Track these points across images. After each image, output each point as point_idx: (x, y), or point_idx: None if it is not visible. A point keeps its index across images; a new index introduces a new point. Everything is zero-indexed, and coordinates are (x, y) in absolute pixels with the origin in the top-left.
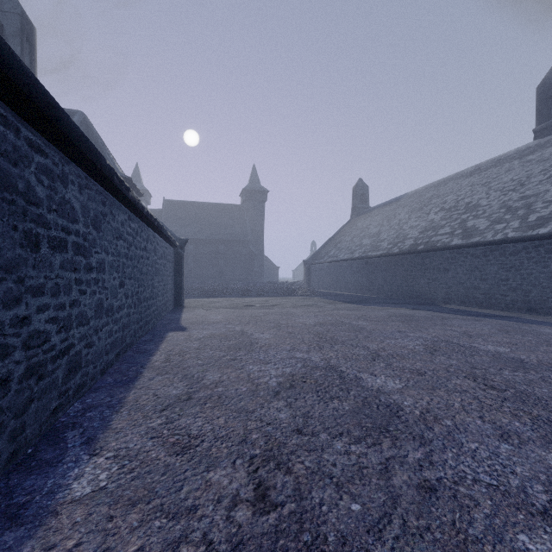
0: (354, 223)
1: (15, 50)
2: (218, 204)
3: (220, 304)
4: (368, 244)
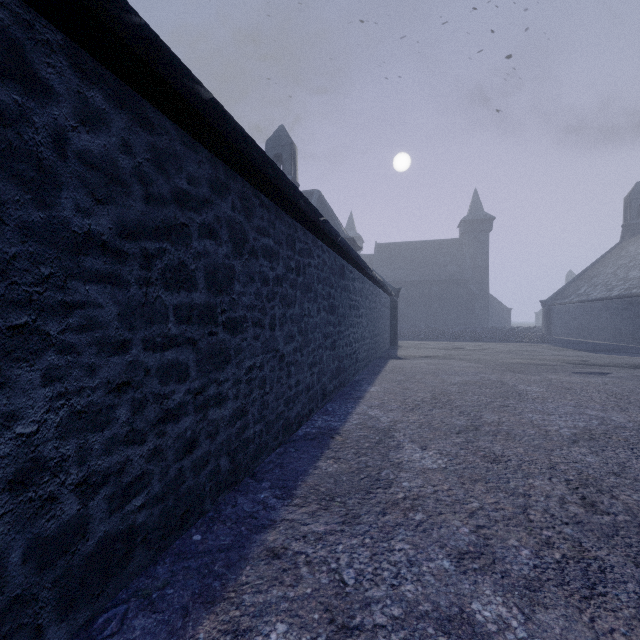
0: (624, 248)
1: (288, 169)
2: (432, 241)
3: (430, 345)
4: (636, 278)
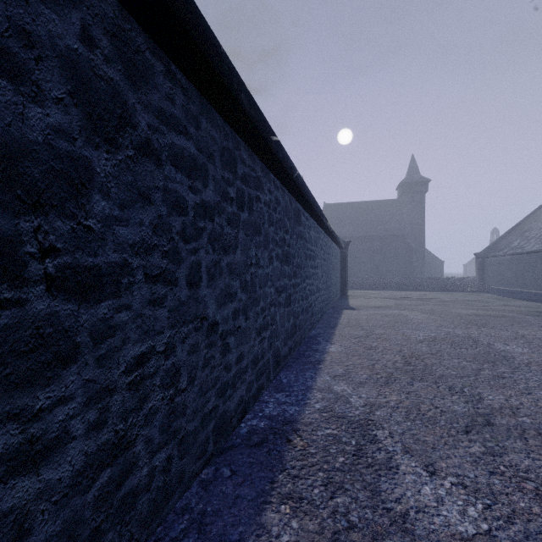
0: None
1: None
2: (373, 202)
3: (378, 295)
4: None
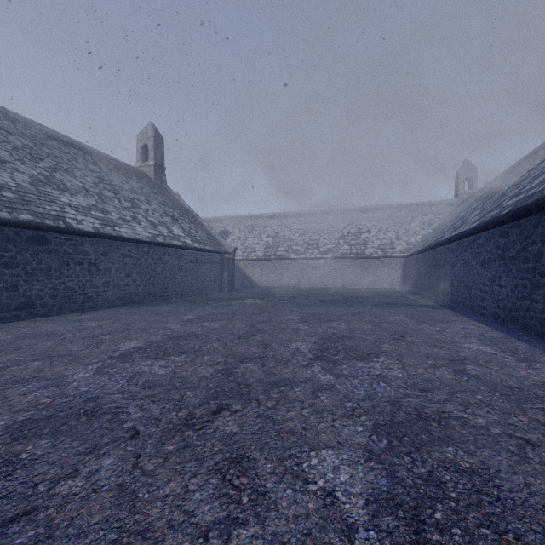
0: None
1: None
2: None
3: None
4: None
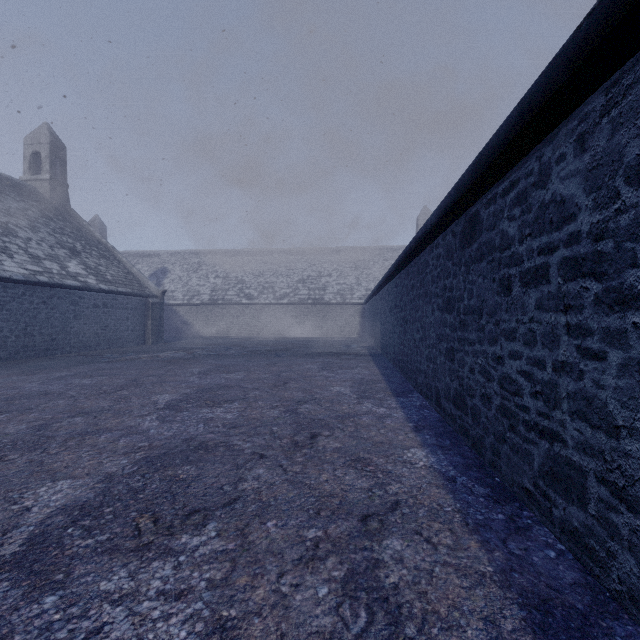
0: None
1: None
2: None
3: None
4: None
